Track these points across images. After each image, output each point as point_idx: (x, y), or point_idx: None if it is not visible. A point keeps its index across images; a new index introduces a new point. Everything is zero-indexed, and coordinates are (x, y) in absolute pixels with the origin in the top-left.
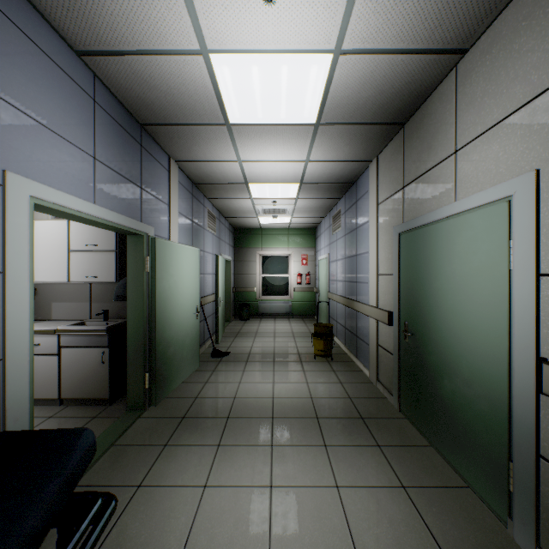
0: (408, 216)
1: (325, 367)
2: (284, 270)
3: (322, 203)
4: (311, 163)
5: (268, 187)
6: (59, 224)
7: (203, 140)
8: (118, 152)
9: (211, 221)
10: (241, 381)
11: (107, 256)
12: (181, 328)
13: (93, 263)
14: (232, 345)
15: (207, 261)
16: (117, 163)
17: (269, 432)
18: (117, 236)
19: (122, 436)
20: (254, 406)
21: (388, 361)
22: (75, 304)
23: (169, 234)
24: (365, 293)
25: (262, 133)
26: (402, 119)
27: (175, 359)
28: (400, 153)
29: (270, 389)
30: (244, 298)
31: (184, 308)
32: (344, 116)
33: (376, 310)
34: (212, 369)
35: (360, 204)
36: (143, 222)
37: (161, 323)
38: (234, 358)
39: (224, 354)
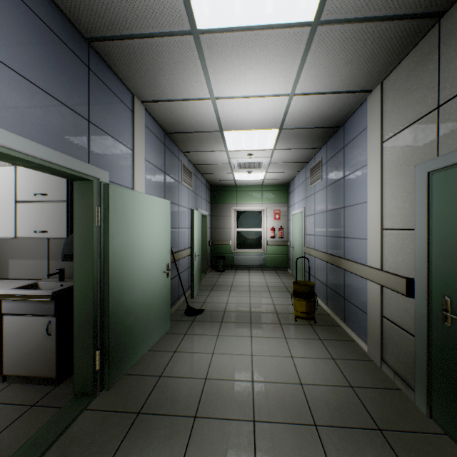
0: (451, 145)
1: (309, 333)
2: (257, 224)
3: (300, 155)
4: (296, 98)
5: (245, 135)
6: (6, 171)
7: (167, 64)
8: (45, 62)
9: (187, 176)
10: (214, 351)
11: (57, 207)
12: (146, 289)
13: (41, 216)
14: (207, 300)
15: (182, 215)
16: (43, 77)
17: (251, 455)
18: (68, 184)
19: (51, 447)
20: (229, 395)
21: (402, 341)
22: (32, 261)
23: (133, 183)
24: (359, 251)
25: (240, 47)
26: (444, 3)
27: (138, 327)
28: (430, 62)
29: (248, 365)
30: (220, 251)
31: (150, 267)
32: (358, 1)
33: (381, 273)
34: (183, 331)
35: (350, 148)
36: (92, 164)
37: (118, 288)
38: (208, 317)
39: (198, 312)
